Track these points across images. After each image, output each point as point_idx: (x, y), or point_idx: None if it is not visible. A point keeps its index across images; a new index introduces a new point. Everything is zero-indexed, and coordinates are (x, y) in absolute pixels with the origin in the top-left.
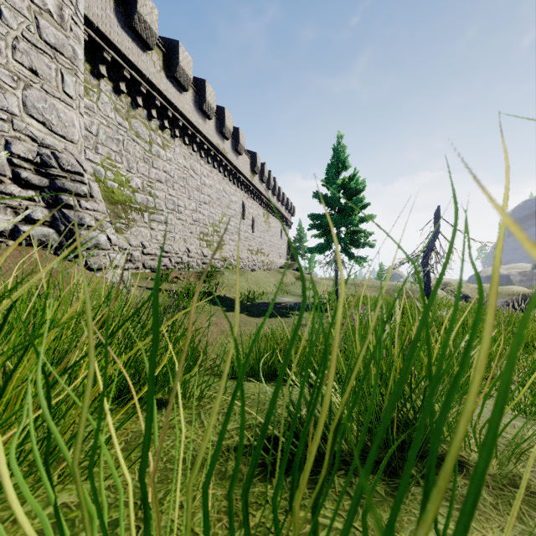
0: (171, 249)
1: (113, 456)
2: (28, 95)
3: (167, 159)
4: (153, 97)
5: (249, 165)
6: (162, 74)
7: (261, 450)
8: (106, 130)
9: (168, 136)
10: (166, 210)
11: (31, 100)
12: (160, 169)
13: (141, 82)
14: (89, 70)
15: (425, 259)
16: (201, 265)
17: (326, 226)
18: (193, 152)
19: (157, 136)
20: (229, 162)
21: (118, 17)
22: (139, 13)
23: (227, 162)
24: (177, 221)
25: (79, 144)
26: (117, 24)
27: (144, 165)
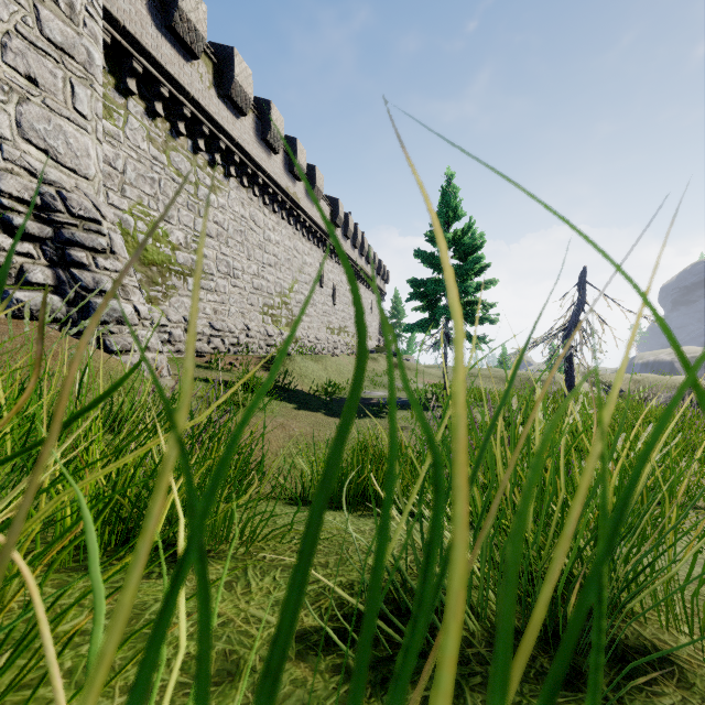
0: (224, 327)
1: (83, 660)
2: (25, 111)
3: (219, 206)
4: (200, 123)
5: (329, 215)
6: (211, 92)
7: (341, 642)
8: (137, 165)
9: (221, 176)
10: (217, 274)
11: (28, 120)
12: (209, 219)
13: (183, 102)
14: (113, 85)
15: (566, 338)
16: (264, 347)
17: (431, 295)
18: (254, 198)
19: (206, 176)
20: (303, 210)
21: (152, 13)
22: (181, 9)
23: (299, 211)
24: (233, 289)
25: (97, 181)
26: (151, 24)
27: (188, 213)
